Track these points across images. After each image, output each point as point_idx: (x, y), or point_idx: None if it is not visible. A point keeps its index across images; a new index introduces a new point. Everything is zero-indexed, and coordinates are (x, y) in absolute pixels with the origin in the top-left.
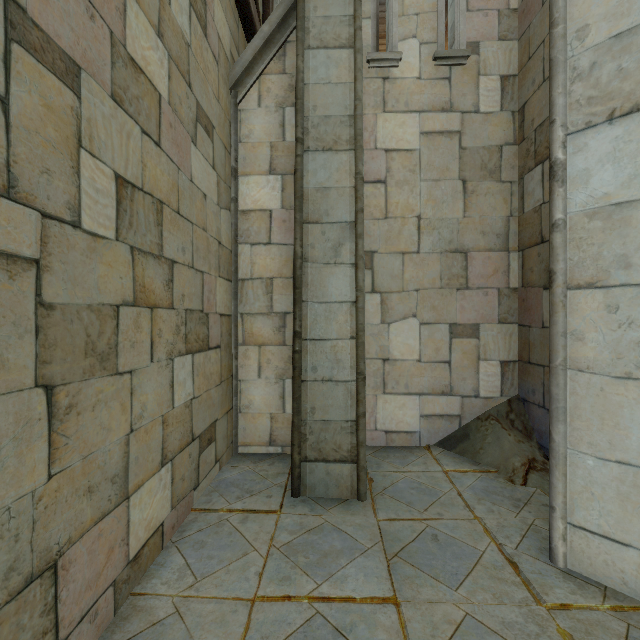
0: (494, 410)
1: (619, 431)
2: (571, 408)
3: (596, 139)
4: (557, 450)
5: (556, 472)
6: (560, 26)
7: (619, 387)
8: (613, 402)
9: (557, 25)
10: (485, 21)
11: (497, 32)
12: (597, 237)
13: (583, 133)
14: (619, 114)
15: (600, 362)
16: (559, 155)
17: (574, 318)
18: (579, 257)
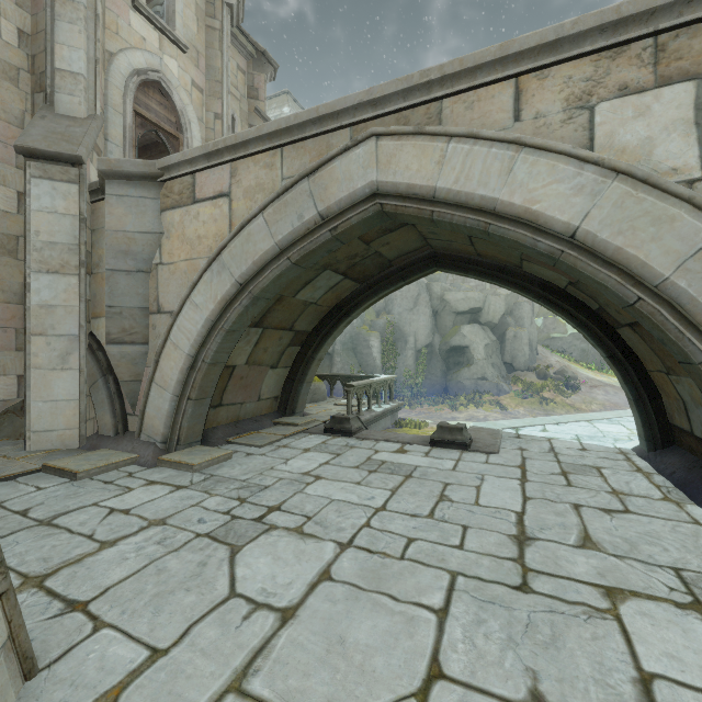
0: (12, 407)
1: (52, 389)
2: (34, 384)
3: (44, 278)
4: (28, 403)
5: (27, 412)
6: (29, 226)
7: (52, 373)
8: (50, 379)
9: (28, 225)
10: (5, 150)
11: (15, 162)
12: (44, 316)
13: (39, 274)
14: (52, 272)
15: (45, 364)
16: (29, 279)
17: (36, 347)
18: (38, 323)
